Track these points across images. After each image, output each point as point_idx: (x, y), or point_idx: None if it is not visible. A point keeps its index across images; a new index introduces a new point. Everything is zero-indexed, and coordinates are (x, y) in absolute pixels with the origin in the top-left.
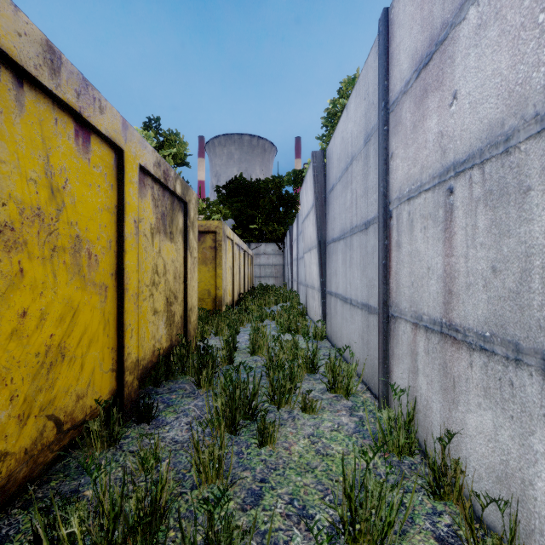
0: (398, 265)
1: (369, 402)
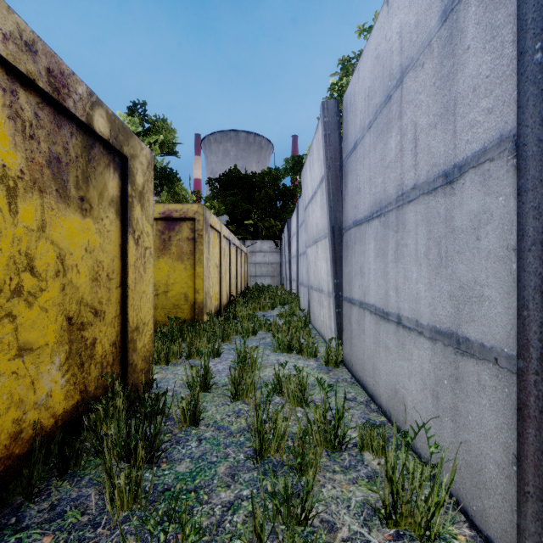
0: None
1: None
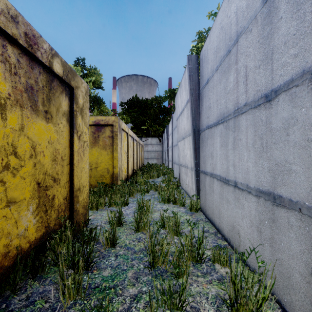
0: None
1: None
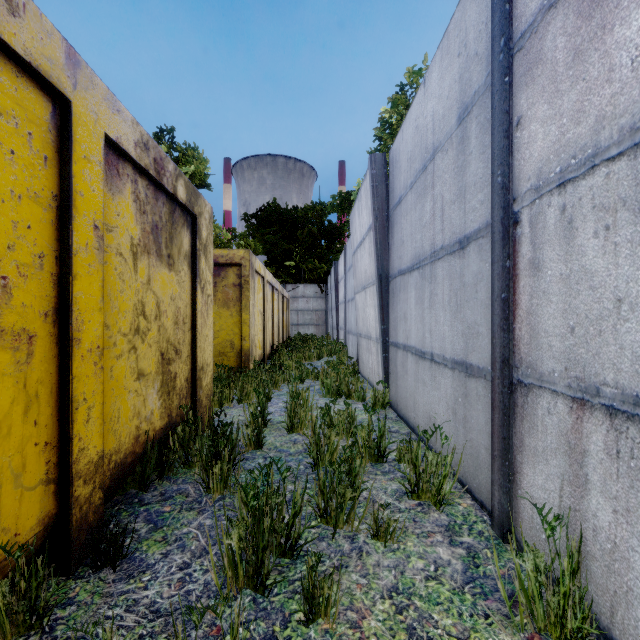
0: (536, 299)
1: (473, 515)
